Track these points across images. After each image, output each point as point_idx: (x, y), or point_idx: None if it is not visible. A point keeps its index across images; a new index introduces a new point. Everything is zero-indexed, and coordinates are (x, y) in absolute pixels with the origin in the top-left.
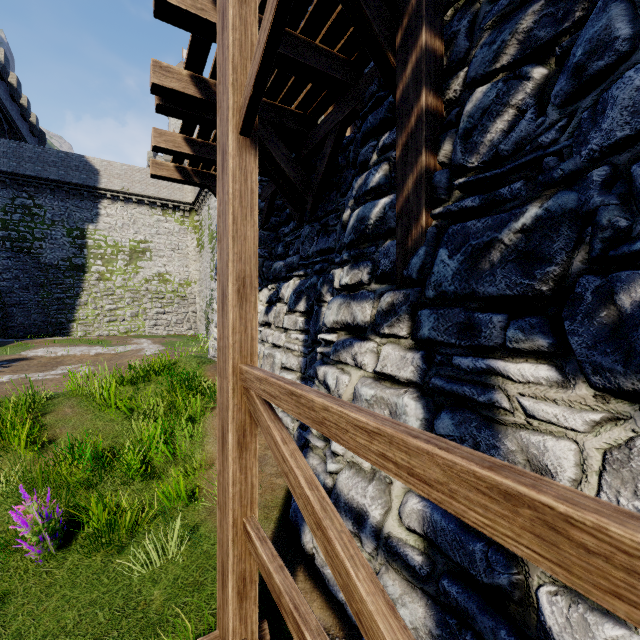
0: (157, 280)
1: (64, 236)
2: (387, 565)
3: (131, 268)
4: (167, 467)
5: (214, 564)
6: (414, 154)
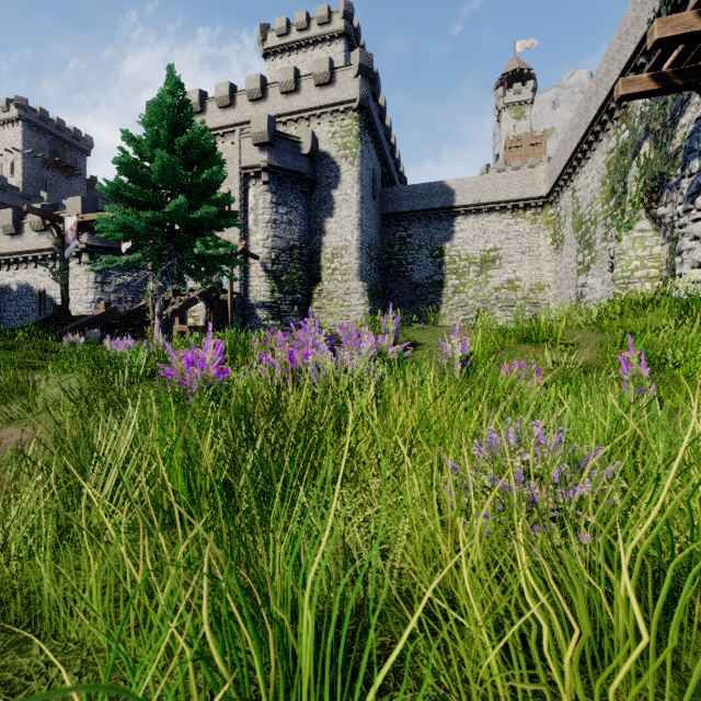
0: (506, 288)
1: (427, 257)
2: None
3: (481, 278)
4: None
5: None
6: None
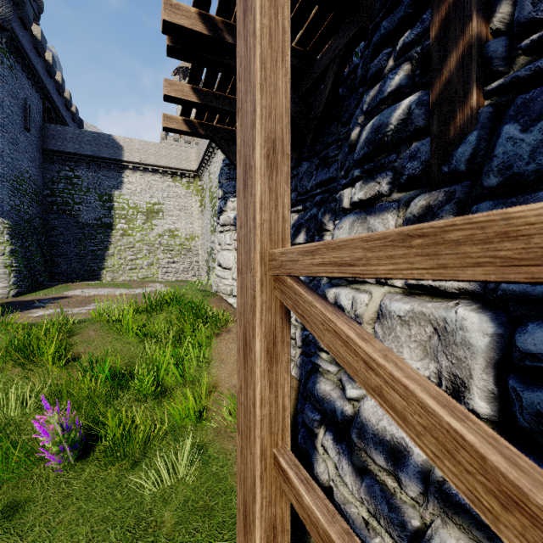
0: (168, 235)
1: (96, 200)
2: (444, 517)
3: (147, 225)
4: (177, 387)
5: (224, 488)
6: (459, 25)
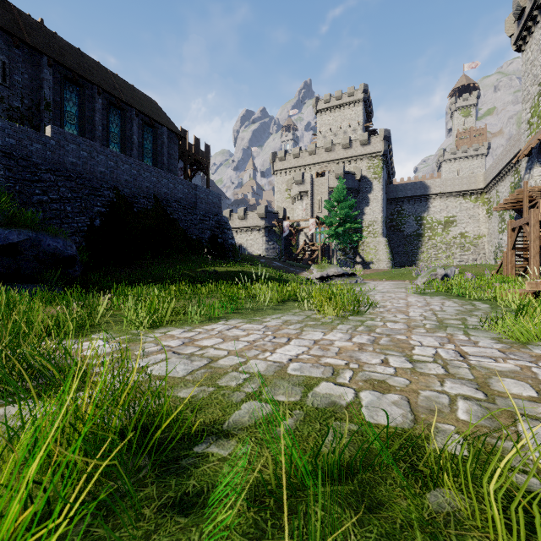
0: (459, 237)
1: (413, 221)
2: None
3: (444, 232)
4: None
5: None
6: None
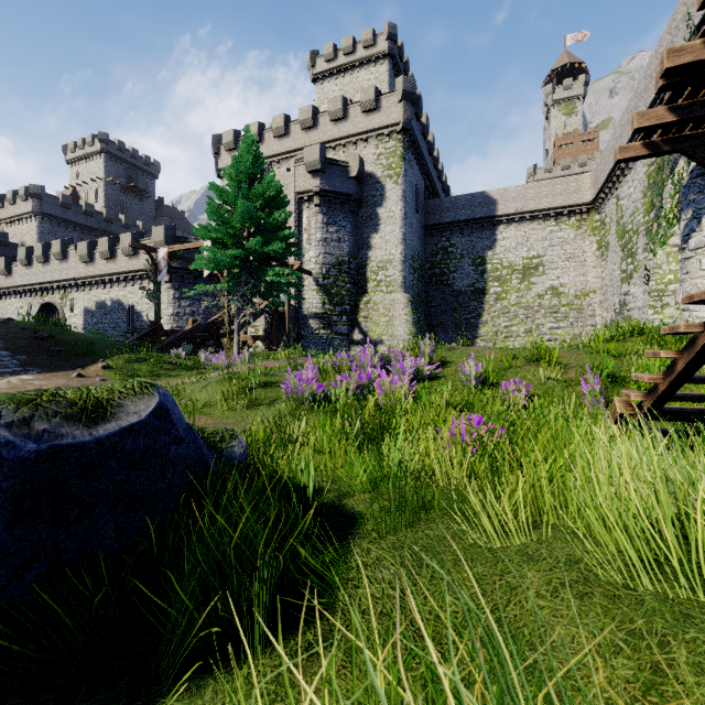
0: (550, 294)
1: (469, 266)
2: None
3: (524, 285)
4: None
5: None
6: None
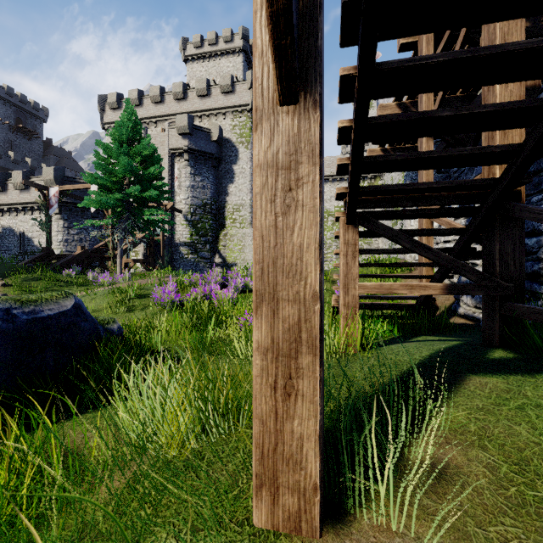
0: None
1: None
2: None
3: (335, 226)
4: None
5: None
6: None
